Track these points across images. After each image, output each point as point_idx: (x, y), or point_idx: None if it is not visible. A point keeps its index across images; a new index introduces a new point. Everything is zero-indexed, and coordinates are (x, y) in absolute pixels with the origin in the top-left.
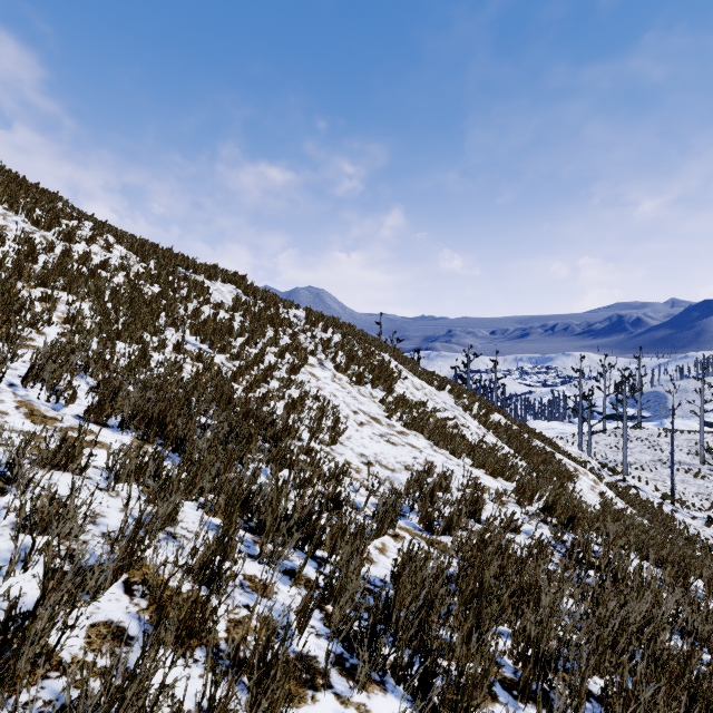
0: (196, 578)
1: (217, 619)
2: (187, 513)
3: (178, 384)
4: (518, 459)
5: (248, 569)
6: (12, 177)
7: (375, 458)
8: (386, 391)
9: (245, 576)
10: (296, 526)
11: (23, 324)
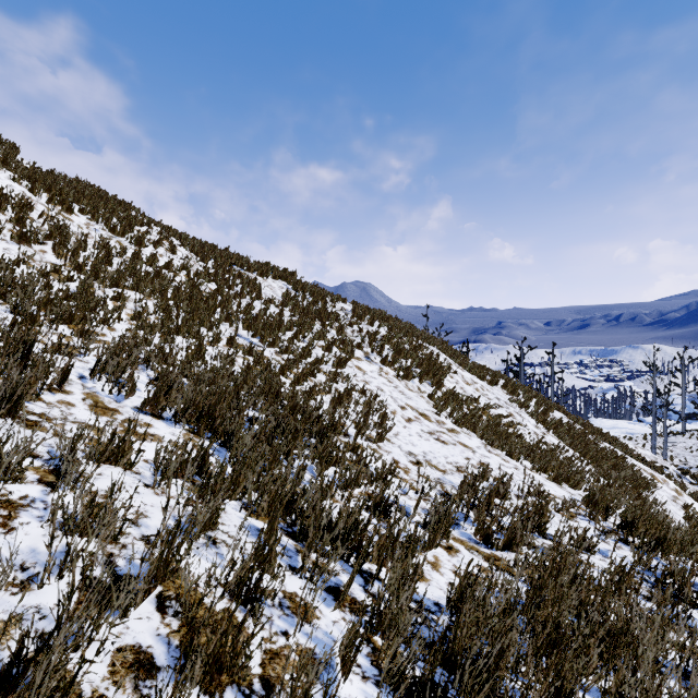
0: (233, 595)
1: (250, 654)
2: (230, 514)
3: (229, 378)
4: (584, 463)
5: (289, 585)
6: (95, 191)
7: (425, 457)
8: (434, 386)
9: (285, 594)
10: (341, 535)
11: (97, 321)
